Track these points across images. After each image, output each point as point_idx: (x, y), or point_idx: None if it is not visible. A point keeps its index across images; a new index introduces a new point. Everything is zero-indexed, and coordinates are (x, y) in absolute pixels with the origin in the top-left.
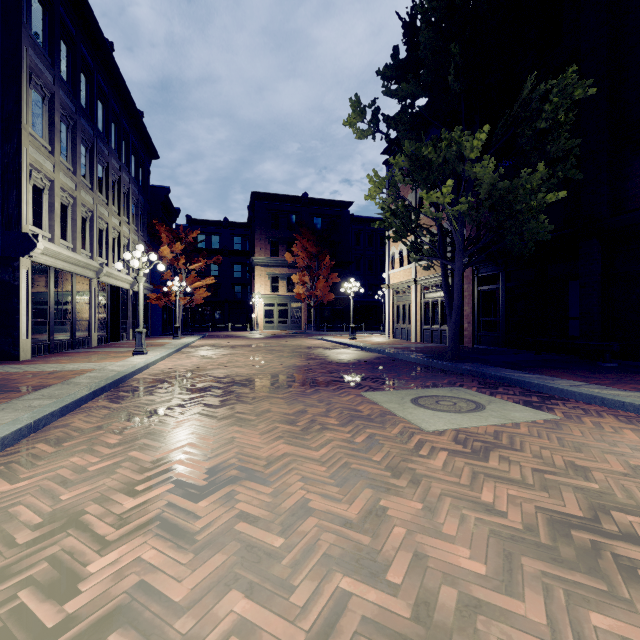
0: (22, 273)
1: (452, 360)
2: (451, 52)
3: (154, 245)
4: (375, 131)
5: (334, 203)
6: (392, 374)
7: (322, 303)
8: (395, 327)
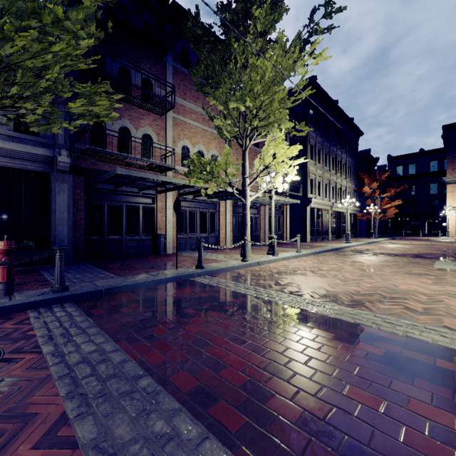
0: (307, 212)
1: None
2: None
3: (360, 185)
4: None
5: None
6: None
7: None
8: None
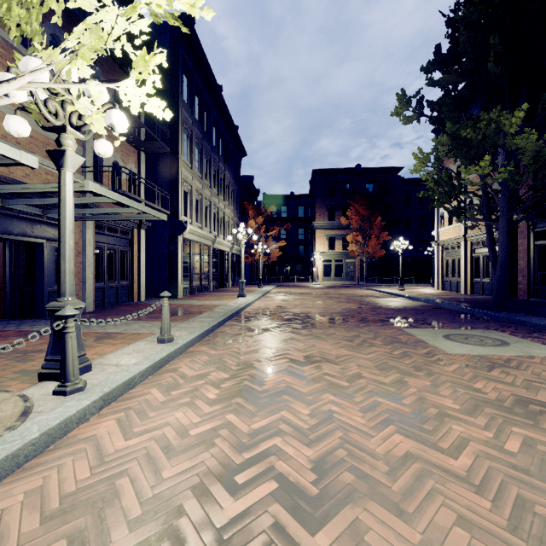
0: (179, 245)
1: (495, 310)
2: (490, 44)
3: (243, 219)
4: (419, 115)
5: (385, 170)
6: (432, 318)
7: (373, 258)
8: (444, 280)
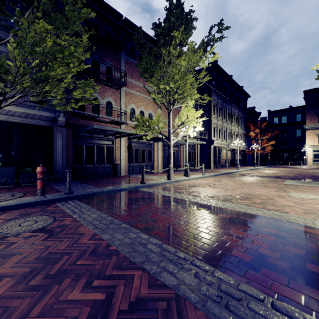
0: (211, 149)
1: None
2: None
3: (248, 131)
4: None
5: None
6: (318, 179)
7: None
8: None
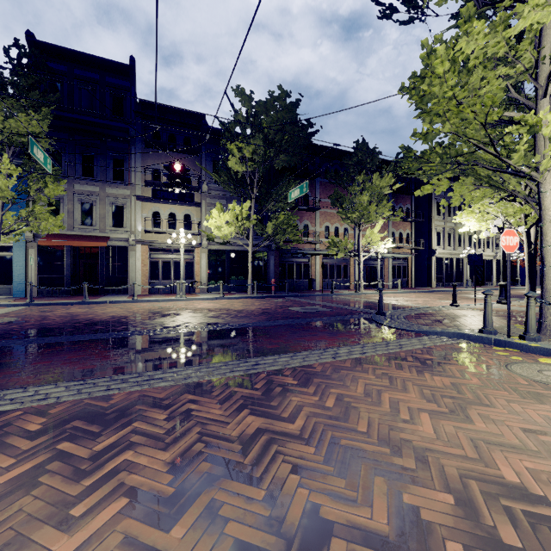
0: (432, 261)
1: None
2: None
3: None
4: None
5: None
6: None
7: None
8: None
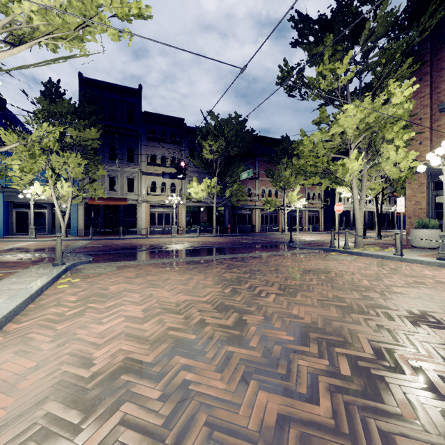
0: (336, 213)
1: None
2: None
3: None
4: None
5: None
6: None
7: None
8: None
